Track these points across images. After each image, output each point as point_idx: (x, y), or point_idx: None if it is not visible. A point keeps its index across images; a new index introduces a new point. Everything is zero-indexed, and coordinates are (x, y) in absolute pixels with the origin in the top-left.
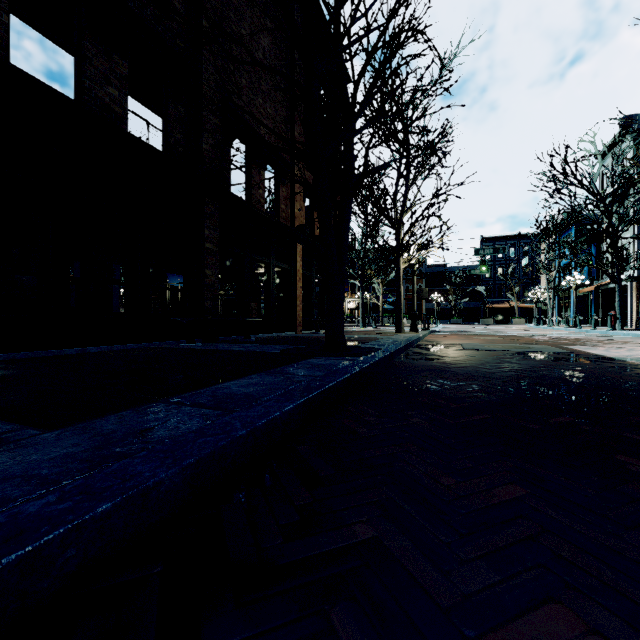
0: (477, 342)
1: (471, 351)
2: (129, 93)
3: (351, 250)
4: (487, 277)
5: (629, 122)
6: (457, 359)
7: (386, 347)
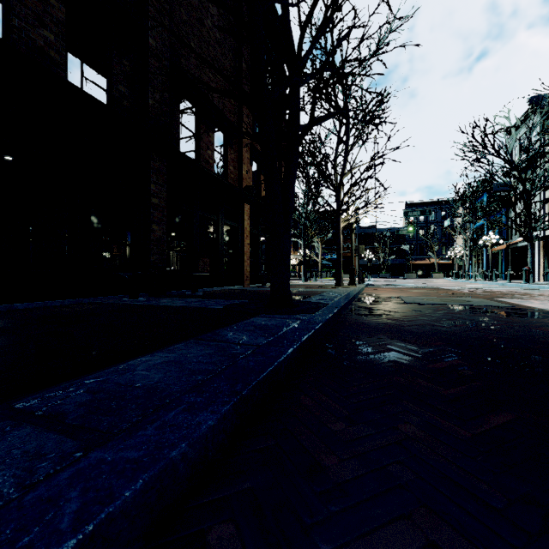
0: (413, 295)
1: (414, 305)
2: (89, 64)
3: (294, 211)
4: (410, 237)
5: (536, 102)
6: (406, 314)
7: (332, 302)
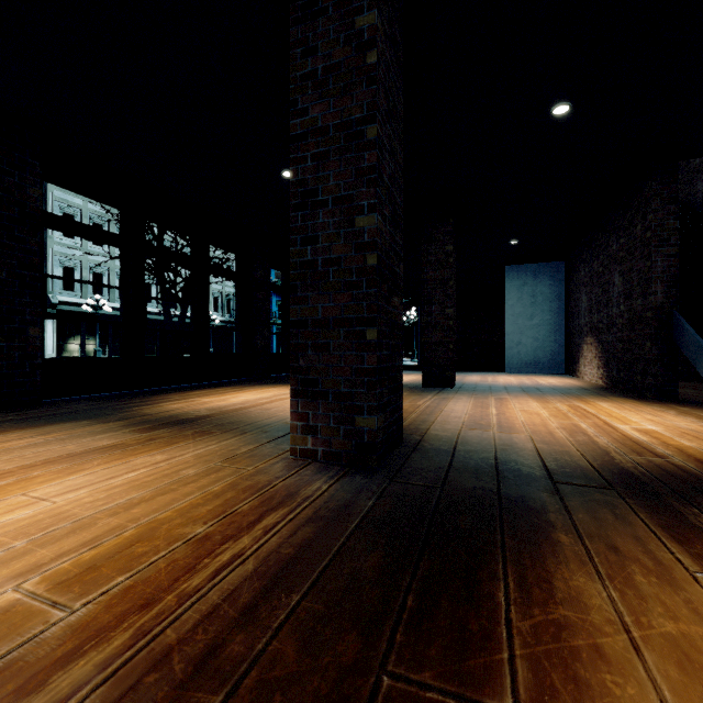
0: None
1: None
2: None
3: None
4: None
5: None
6: None
7: None
